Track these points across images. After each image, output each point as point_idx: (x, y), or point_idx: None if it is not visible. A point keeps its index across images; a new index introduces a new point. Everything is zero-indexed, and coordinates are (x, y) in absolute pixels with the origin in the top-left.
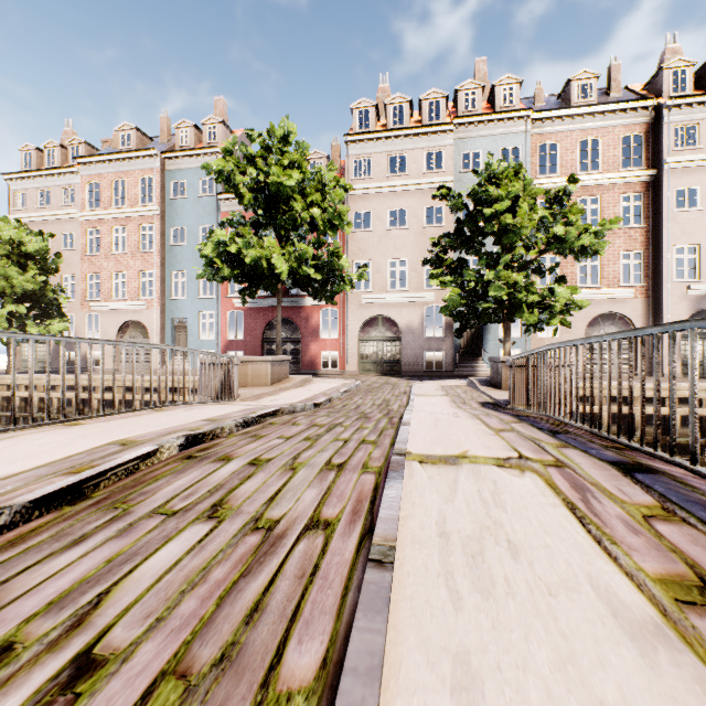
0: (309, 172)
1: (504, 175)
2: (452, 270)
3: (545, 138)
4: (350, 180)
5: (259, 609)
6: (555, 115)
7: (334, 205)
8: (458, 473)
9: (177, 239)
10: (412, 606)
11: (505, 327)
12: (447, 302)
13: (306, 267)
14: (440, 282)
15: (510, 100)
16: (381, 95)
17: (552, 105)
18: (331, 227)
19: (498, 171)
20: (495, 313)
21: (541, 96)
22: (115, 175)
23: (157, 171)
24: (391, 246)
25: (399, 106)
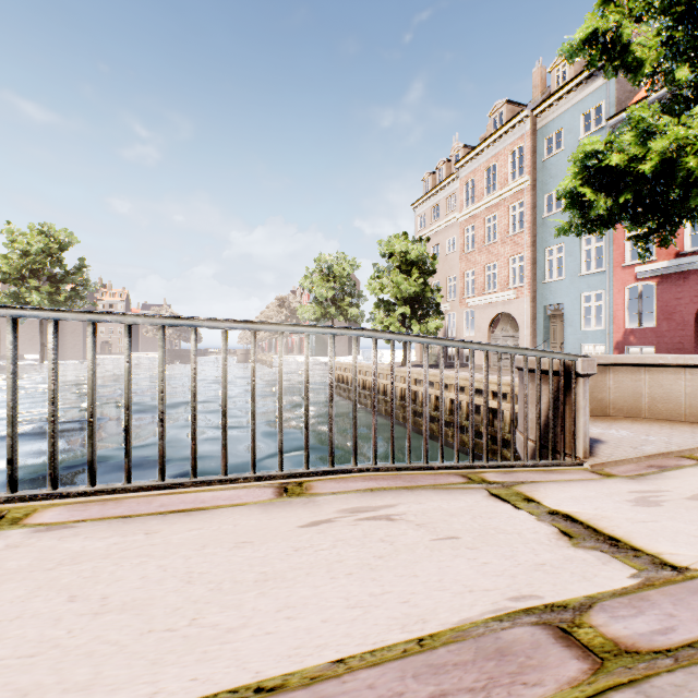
0: None
1: None
2: None
3: None
4: None
5: None
6: None
7: None
8: None
9: (551, 209)
10: None
11: None
12: None
13: None
14: None
15: None
16: None
17: None
18: None
19: None
20: None
21: None
22: (486, 164)
23: (526, 136)
24: None
25: None
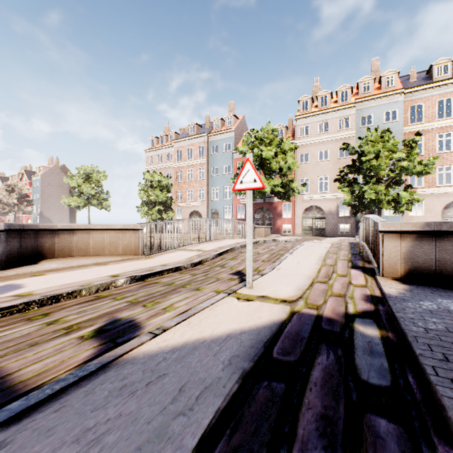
0: (277, 141)
1: (374, 140)
2: (349, 184)
3: (414, 102)
4: (297, 138)
5: (287, 249)
6: (420, 88)
7: (290, 160)
8: (317, 243)
9: (213, 172)
10: (303, 246)
11: (378, 211)
12: (345, 200)
13: (277, 188)
14: (342, 191)
15: (391, 83)
16: (314, 89)
17: (421, 80)
18: (289, 169)
19: (371, 137)
20: (374, 204)
21: (413, 75)
22: (188, 146)
23: (205, 142)
24: (319, 170)
25: (324, 96)
